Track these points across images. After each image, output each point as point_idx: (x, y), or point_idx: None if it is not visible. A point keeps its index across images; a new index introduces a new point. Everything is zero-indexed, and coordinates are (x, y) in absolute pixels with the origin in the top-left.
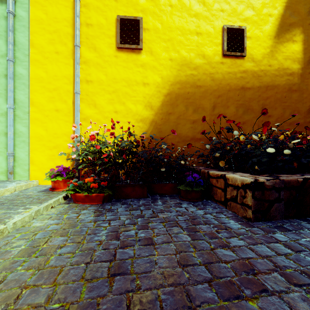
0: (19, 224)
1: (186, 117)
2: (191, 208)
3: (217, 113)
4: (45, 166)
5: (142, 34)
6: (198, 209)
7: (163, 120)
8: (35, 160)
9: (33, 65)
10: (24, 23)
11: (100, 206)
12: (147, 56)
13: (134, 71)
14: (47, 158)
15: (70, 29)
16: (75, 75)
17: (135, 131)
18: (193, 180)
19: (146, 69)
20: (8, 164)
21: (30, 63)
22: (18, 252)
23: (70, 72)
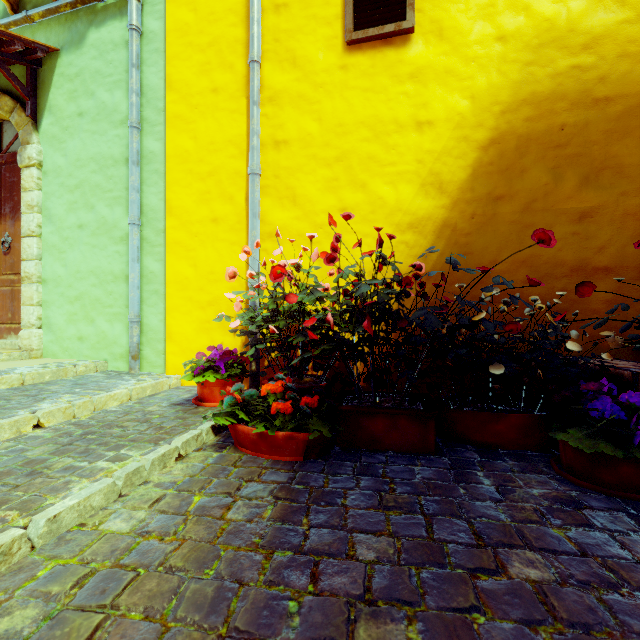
0: (69, 517)
1: (553, 205)
2: None
3: None
4: (193, 345)
5: None
6: None
7: (478, 219)
8: (175, 332)
9: (171, 129)
10: (158, 44)
11: (295, 472)
12: (426, 48)
13: (391, 97)
14: (196, 327)
15: (241, 30)
16: (250, 131)
17: (395, 256)
18: (625, 417)
19: (425, 84)
20: (131, 339)
21: (166, 126)
22: None
23: (242, 130)
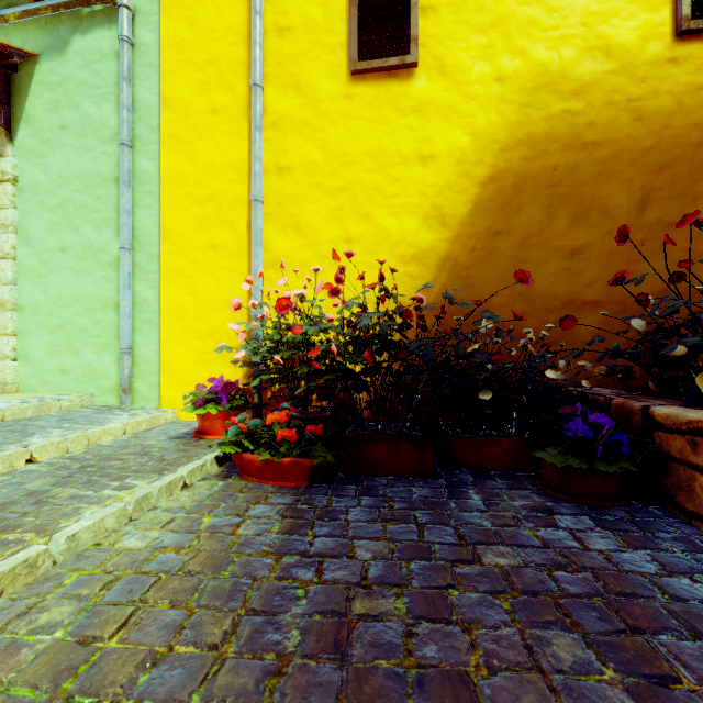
0: (86, 537)
1: (547, 242)
2: (593, 536)
3: (654, 221)
4: (191, 377)
5: (417, 22)
6: (624, 542)
7: (478, 253)
8: (171, 363)
9: (166, 149)
10: (151, 58)
11: (300, 495)
12: (429, 83)
13: (395, 129)
14: (194, 358)
15: (242, 51)
16: (253, 157)
17: (399, 288)
18: (592, 436)
19: (428, 119)
20: (121, 371)
21: (161, 145)
22: (33, 658)
23: (243, 154)
